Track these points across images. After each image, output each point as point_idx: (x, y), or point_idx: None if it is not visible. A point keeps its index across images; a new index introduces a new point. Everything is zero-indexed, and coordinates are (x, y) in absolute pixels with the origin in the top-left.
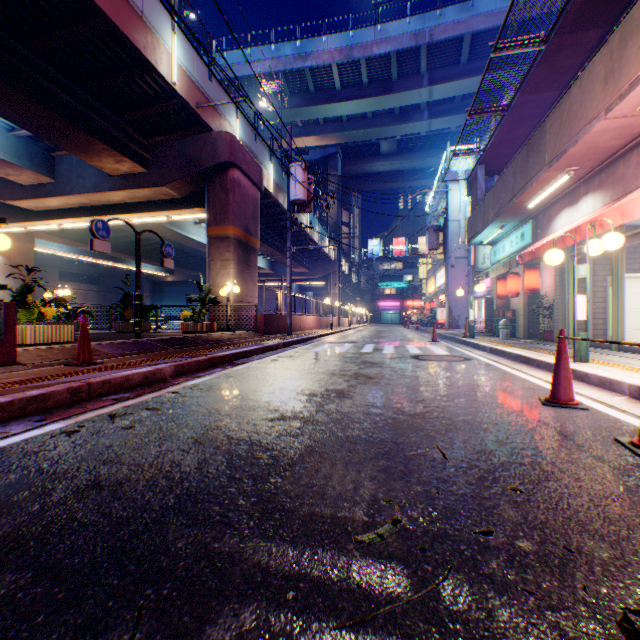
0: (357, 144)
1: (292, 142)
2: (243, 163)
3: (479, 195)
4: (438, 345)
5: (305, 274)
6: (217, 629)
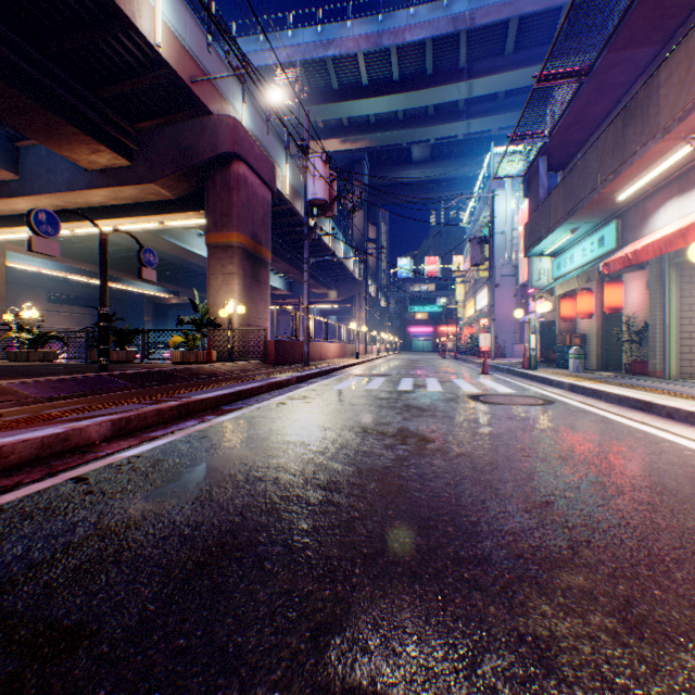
0: (386, 149)
1: (312, 146)
2: (250, 156)
3: (541, 193)
4: (493, 379)
5: (327, 296)
6: None
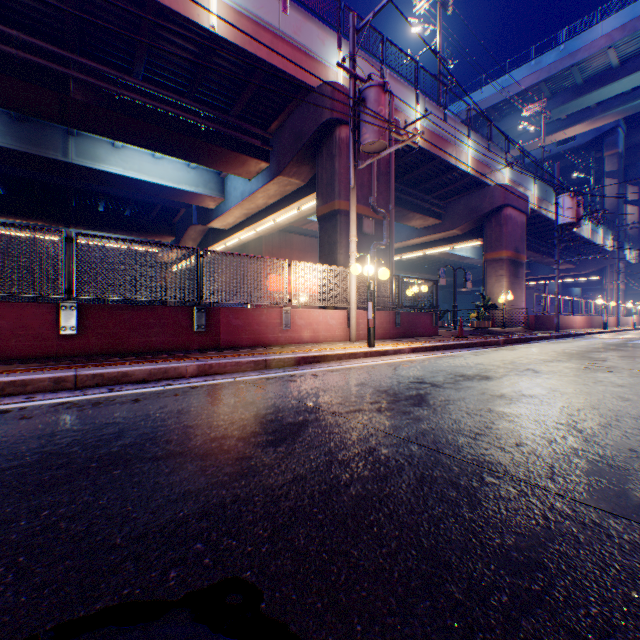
0: None
1: (552, 137)
2: (512, 201)
3: None
4: None
5: (569, 270)
6: (565, 360)
